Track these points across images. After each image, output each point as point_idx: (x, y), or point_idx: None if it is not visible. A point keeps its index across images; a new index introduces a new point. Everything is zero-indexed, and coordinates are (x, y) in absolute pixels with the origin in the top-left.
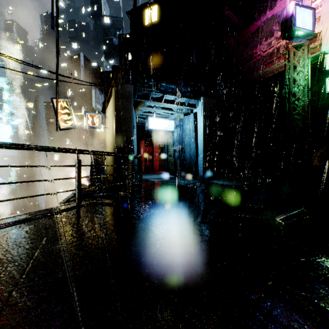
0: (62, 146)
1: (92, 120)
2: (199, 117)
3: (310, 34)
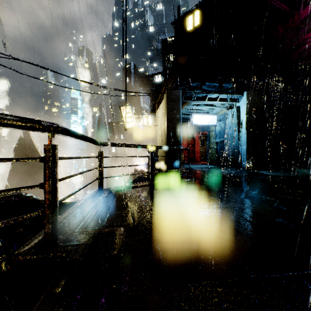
0: (118, 140)
1: (147, 120)
2: (242, 111)
3: None
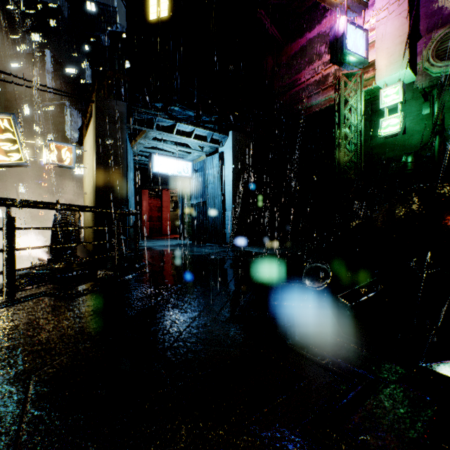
0: (11, 195)
1: (59, 154)
2: (227, 159)
3: (363, 61)
